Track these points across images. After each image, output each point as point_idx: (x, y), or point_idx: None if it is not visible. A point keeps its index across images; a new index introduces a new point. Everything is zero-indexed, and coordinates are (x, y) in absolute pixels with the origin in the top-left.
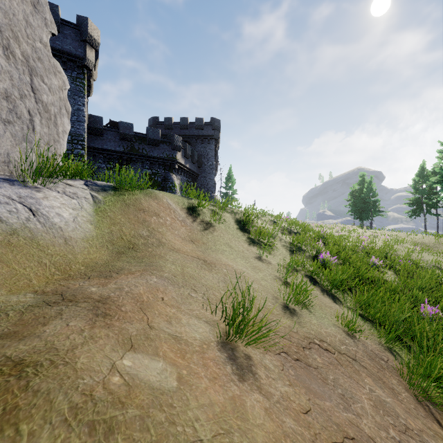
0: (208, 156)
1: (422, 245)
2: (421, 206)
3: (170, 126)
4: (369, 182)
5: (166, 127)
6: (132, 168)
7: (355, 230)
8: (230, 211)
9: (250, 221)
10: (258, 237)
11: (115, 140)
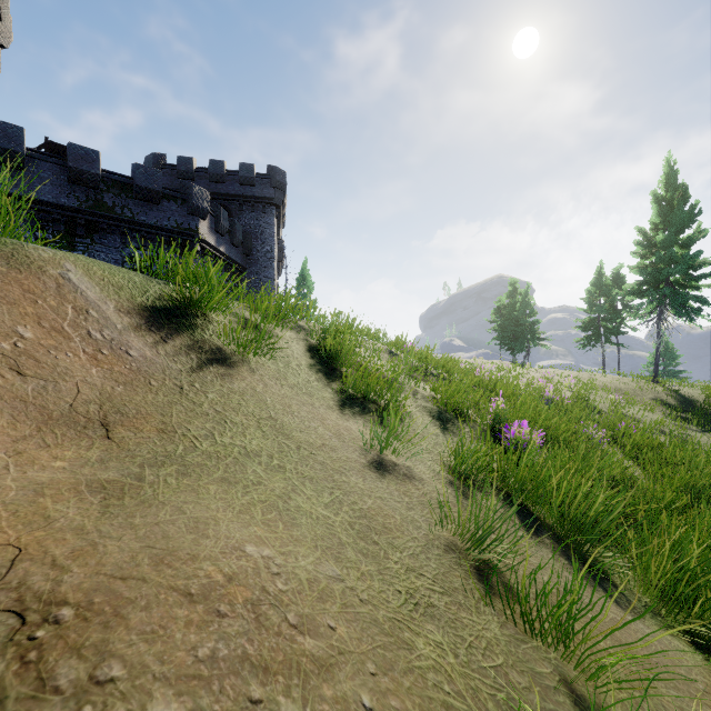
0: (264, 236)
1: (618, 392)
2: (599, 331)
3: (189, 174)
4: (525, 293)
5: (181, 174)
6: (99, 244)
7: (514, 369)
8: (296, 326)
9: (343, 350)
10: (365, 389)
11: (56, 183)
